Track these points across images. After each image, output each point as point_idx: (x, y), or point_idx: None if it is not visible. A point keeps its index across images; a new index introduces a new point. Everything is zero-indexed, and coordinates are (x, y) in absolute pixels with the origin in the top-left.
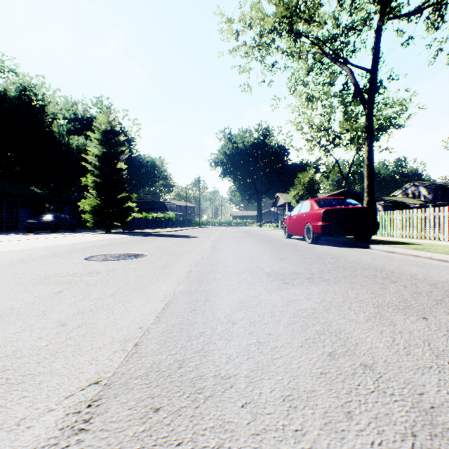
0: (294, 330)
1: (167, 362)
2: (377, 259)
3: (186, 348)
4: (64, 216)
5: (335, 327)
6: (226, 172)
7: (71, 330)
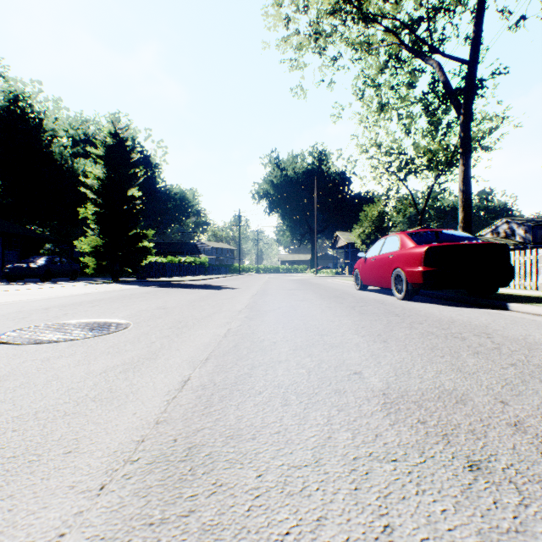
0: None
1: None
2: None
3: None
4: (60, 260)
5: None
6: (273, 205)
7: None
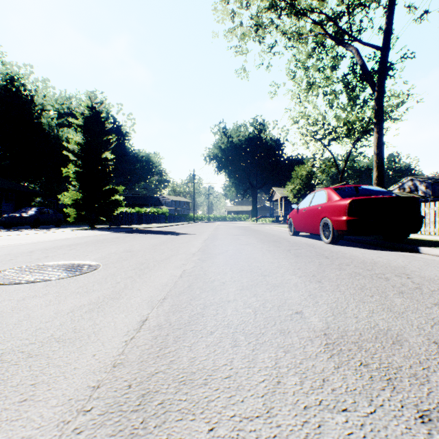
0: None
1: None
2: None
3: None
4: (47, 210)
5: None
6: (221, 166)
7: None
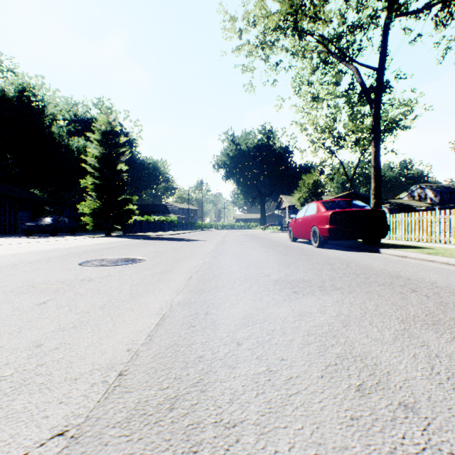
0: (310, 353)
1: (156, 401)
2: (389, 265)
3: (181, 379)
4: (64, 219)
5: (359, 349)
6: (229, 174)
7: (46, 354)
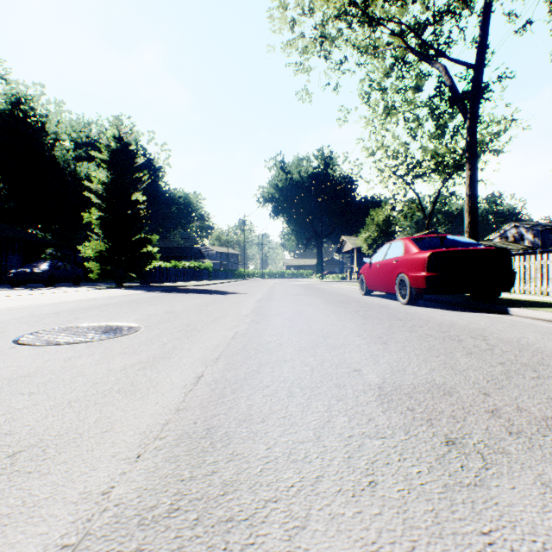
0: None
1: None
2: None
3: None
4: (63, 265)
5: None
6: (278, 209)
7: None
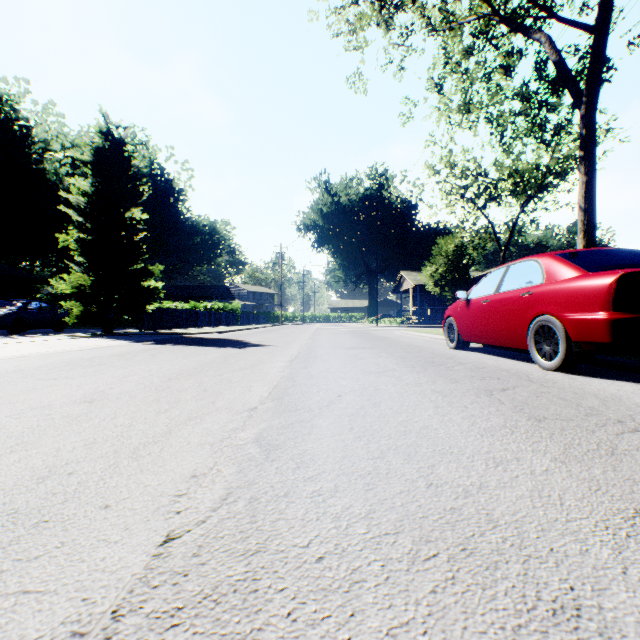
0: None
1: None
2: None
3: None
4: (39, 305)
5: None
6: (323, 240)
7: None
